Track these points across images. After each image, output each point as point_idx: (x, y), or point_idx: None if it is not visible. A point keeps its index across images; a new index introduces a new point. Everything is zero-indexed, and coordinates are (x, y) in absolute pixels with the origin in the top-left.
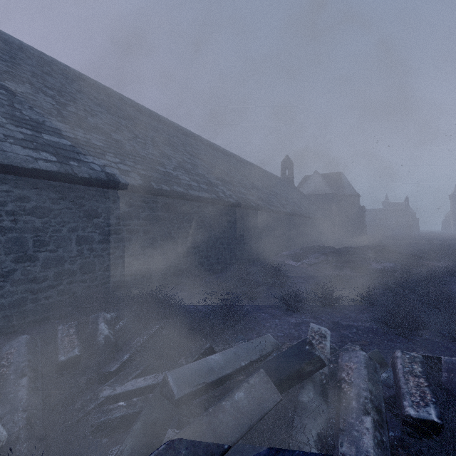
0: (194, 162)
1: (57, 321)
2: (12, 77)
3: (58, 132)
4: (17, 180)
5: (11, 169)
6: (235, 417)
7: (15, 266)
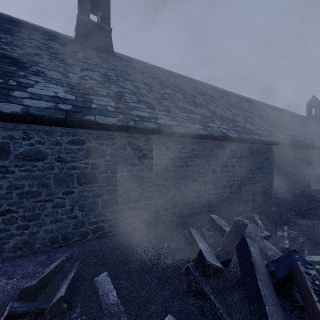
0: (250, 116)
1: (205, 214)
2: (163, 86)
3: (193, 112)
4: (191, 141)
5: (192, 136)
6: None
7: (191, 184)
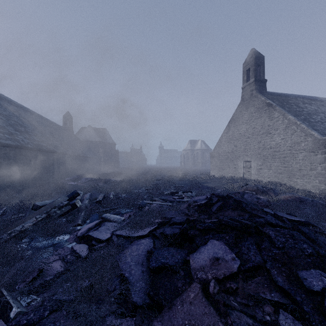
0: None
1: None
2: None
3: None
4: None
5: None
6: (59, 202)
7: None
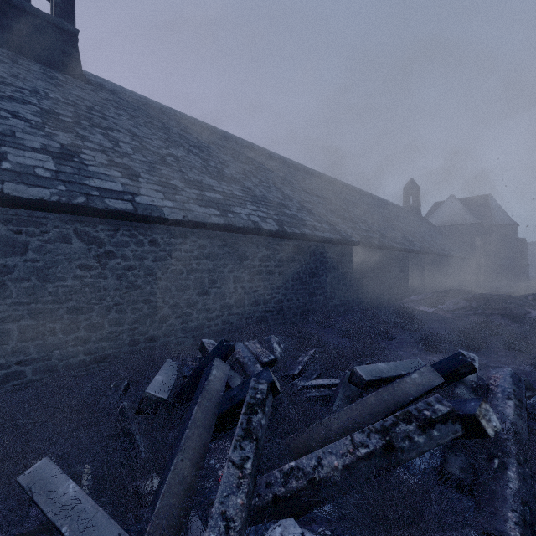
0: (312, 201)
1: None
2: (171, 143)
3: (212, 189)
4: (199, 232)
5: (198, 225)
6: (414, 386)
7: (198, 299)
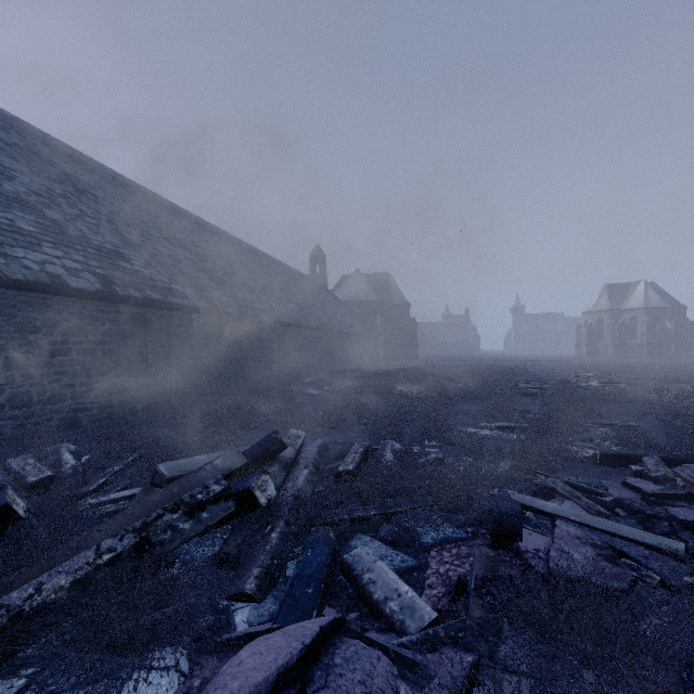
0: (175, 255)
1: None
2: None
3: None
4: None
5: None
6: (213, 472)
7: None
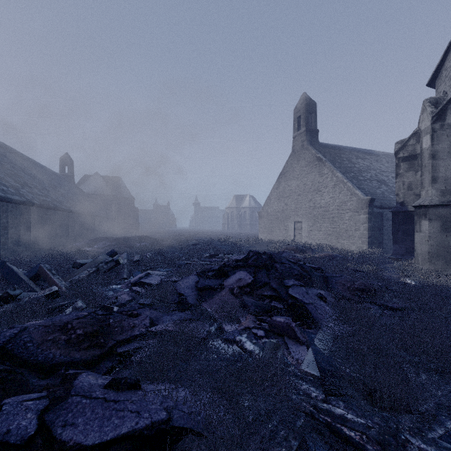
0: None
1: None
2: None
3: None
4: None
5: None
6: (100, 259)
7: None
